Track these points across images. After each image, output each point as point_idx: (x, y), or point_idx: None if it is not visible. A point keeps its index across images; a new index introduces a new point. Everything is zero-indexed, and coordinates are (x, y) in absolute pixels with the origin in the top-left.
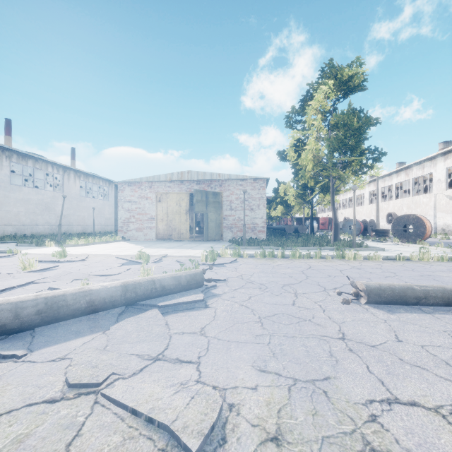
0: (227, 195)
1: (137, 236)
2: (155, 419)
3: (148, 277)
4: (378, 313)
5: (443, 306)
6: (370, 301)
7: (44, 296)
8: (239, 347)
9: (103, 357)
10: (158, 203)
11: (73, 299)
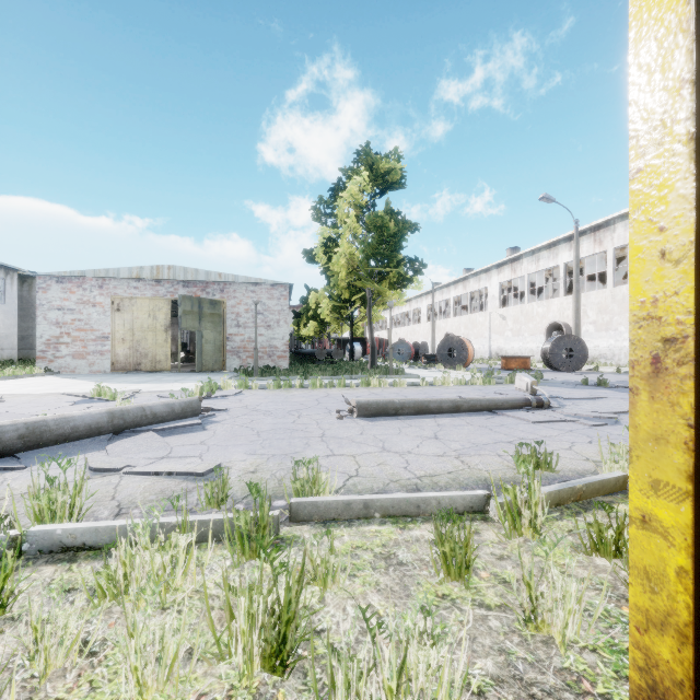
0: (232, 305)
1: (75, 367)
2: (174, 471)
3: (136, 405)
4: (362, 422)
5: (416, 415)
6: (360, 415)
7: (22, 421)
8: (236, 447)
9: (114, 459)
10: (116, 313)
11: (55, 424)
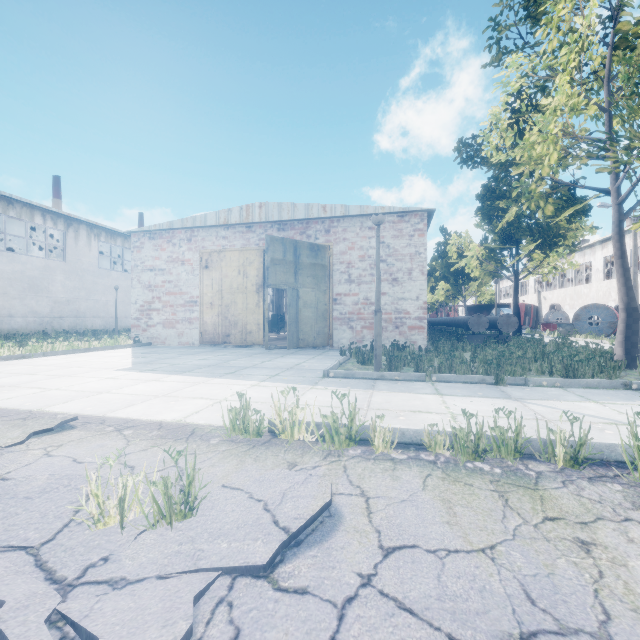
0: (340, 250)
1: (165, 338)
2: None
3: None
4: None
5: None
6: None
7: None
8: None
9: None
10: (204, 272)
11: None
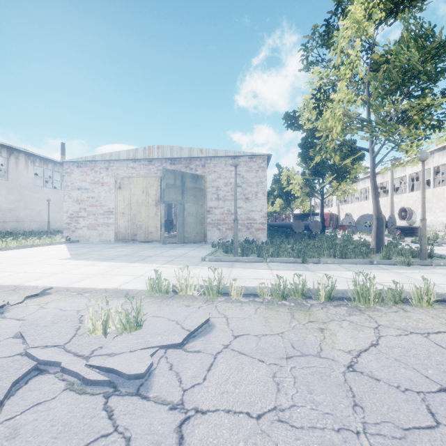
0: (212, 179)
1: (89, 237)
2: None
3: None
4: None
5: None
6: None
7: None
8: None
9: None
10: (118, 191)
11: None
